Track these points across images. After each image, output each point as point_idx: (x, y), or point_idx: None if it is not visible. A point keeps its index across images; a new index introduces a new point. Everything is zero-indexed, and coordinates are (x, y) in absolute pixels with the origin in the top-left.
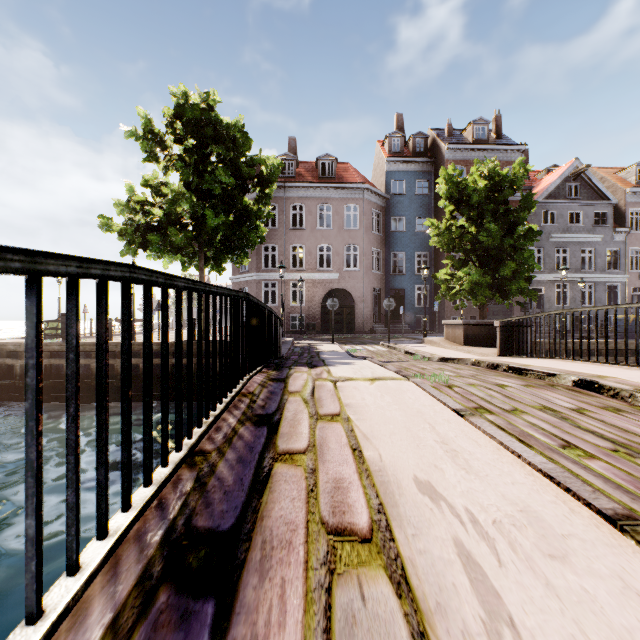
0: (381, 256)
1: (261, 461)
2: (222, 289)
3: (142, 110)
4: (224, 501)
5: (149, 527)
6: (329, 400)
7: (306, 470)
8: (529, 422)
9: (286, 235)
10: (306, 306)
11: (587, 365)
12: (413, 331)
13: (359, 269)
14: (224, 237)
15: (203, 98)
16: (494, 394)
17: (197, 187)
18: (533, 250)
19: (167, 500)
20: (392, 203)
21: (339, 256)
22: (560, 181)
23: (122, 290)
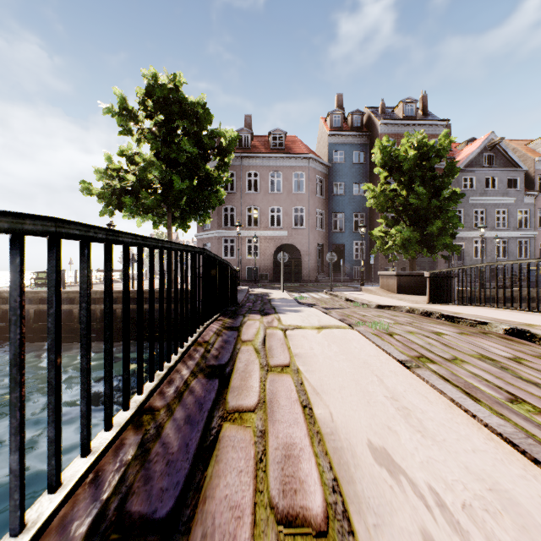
0: (324, 216)
1: (209, 421)
2: (177, 245)
3: (118, 90)
4: (165, 475)
5: (77, 512)
6: (279, 349)
7: (255, 433)
8: (471, 372)
9: (243, 198)
10: (260, 259)
11: (512, 313)
12: (351, 280)
13: (305, 227)
14: (189, 200)
15: (170, 79)
16: (433, 342)
17: (165, 156)
18: (456, 210)
19: (104, 473)
20: (333, 171)
21: (288, 216)
22: (478, 151)
23: (49, 246)
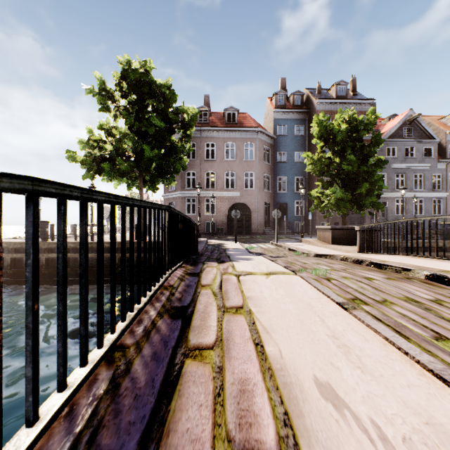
0: (270, 179)
1: (173, 357)
2: (145, 203)
3: (98, 74)
4: (133, 408)
5: (51, 445)
6: (234, 293)
7: (213, 368)
8: (400, 313)
9: (202, 164)
10: (216, 215)
11: (430, 261)
12: (293, 233)
13: (254, 189)
14: (157, 166)
15: (142, 65)
16: (365, 286)
17: (137, 129)
18: (381, 175)
19: (78, 407)
20: (278, 141)
21: (240, 179)
22: (399, 125)
23: (26, 203)
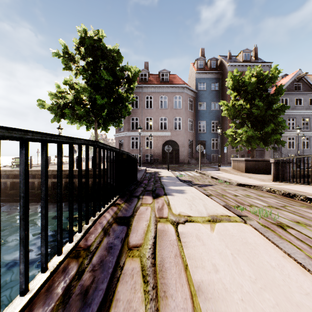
0: (193, 123)
1: None
2: (17, 132)
3: (62, 41)
4: None
5: None
6: (173, 271)
7: None
8: None
9: (143, 112)
10: (153, 149)
11: None
12: (210, 162)
13: (181, 130)
14: (108, 112)
15: (95, 33)
16: None
17: (92, 83)
18: (282, 117)
19: None
20: (199, 95)
21: (171, 123)
22: (290, 82)
23: None
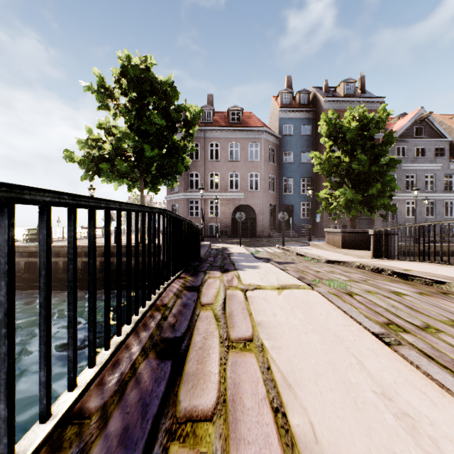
0: (275, 181)
1: (152, 440)
2: (129, 205)
3: (96, 70)
4: None
5: None
6: (240, 316)
7: None
8: (453, 346)
9: (205, 165)
10: (220, 217)
11: None
12: (299, 236)
13: (259, 190)
14: (159, 166)
15: (142, 60)
16: (396, 304)
17: (138, 128)
18: (393, 175)
19: None
20: (283, 141)
21: (244, 181)
22: (409, 124)
23: None
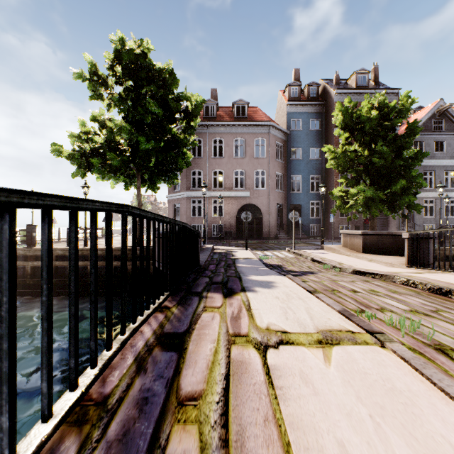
0: (283, 178)
1: None
2: None
3: (88, 56)
4: None
5: None
6: None
7: None
8: None
9: (209, 162)
10: (224, 218)
11: None
12: (308, 237)
13: (266, 189)
14: (157, 162)
15: (137, 44)
16: None
17: (133, 119)
18: (417, 170)
19: None
20: (291, 137)
21: (250, 178)
22: (427, 117)
23: None
